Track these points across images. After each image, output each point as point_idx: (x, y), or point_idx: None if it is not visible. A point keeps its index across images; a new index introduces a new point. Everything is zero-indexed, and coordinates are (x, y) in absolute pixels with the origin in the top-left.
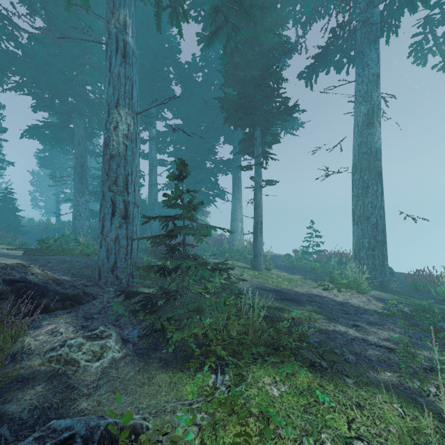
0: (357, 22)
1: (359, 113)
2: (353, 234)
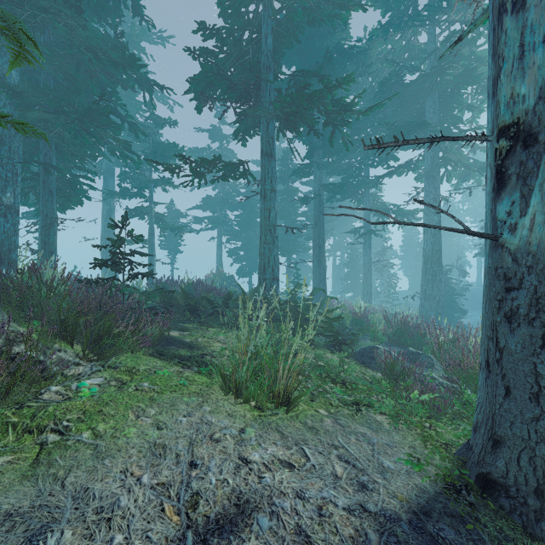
0: (104, 160)
1: (105, 209)
2: (102, 272)
